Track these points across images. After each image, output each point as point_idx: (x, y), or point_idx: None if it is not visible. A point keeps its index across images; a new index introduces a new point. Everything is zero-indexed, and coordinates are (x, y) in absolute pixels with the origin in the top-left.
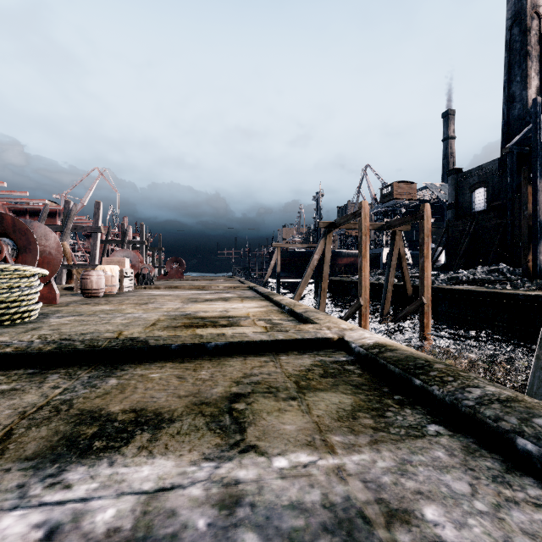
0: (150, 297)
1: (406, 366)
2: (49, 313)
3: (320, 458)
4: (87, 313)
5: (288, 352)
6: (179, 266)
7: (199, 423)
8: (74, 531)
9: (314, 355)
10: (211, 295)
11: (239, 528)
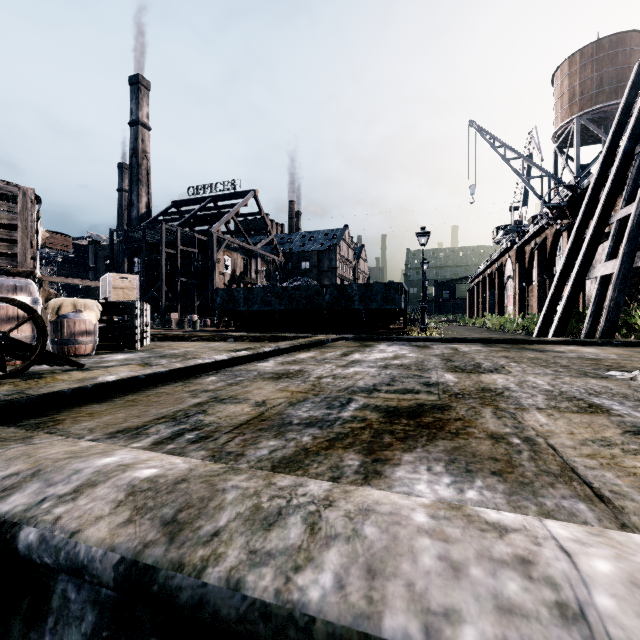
0: None
1: None
2: None
3: None
4: None
5: None
6: None
7: None
8: None
9: None
10: None
11: None
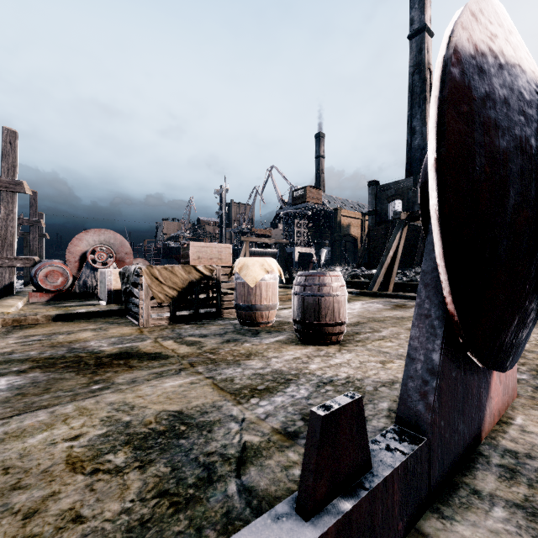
0: None
1: None
2: None
3: None
4: None
5: None
6: None
7: None
8: None
9: None
10: None
11: None
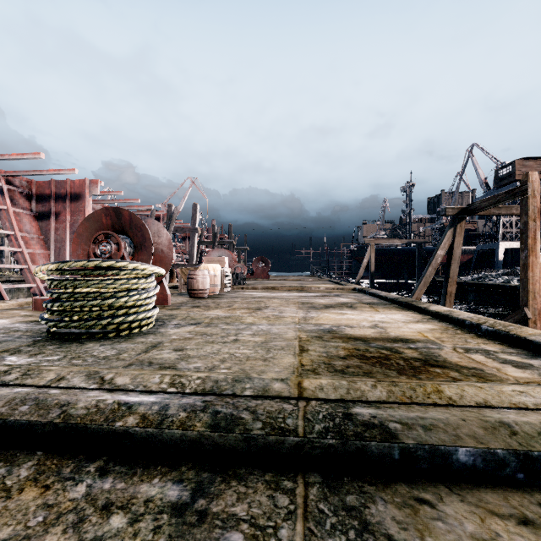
0: (256, 300)
1: None
2: (165, 319)
3: None
4: (204, 321)
5: None
6: (264, 265)
7: None
8: None
9: None
10: (322, 298)
11: None
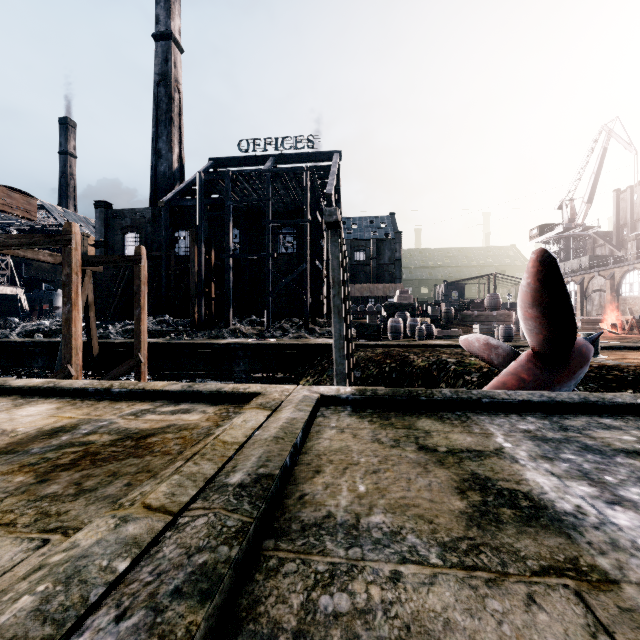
0: None
1: (404, 394)
2: None
3: (498, 436)
4: None
5: (319, 421)
6: None
7: (474, 463)
8: (603, 496)
9: (334, 414)
10: None
11: (560, 457)
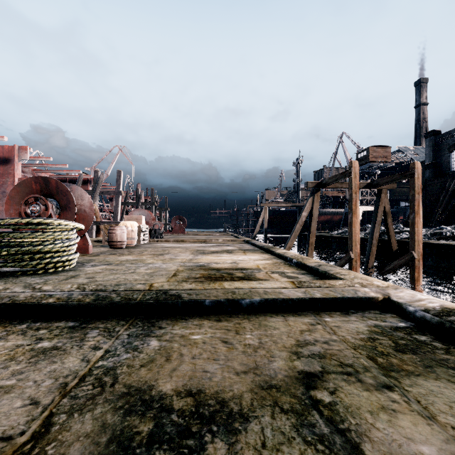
0: (163, 249)
1: None
2: (84, 262)
3: None
4: (115, 263)
5: (328, 312)
6: (181, 223)
7: (283, 425)
8: None
9: (362, 317)
10: (214, 247)
11: None
